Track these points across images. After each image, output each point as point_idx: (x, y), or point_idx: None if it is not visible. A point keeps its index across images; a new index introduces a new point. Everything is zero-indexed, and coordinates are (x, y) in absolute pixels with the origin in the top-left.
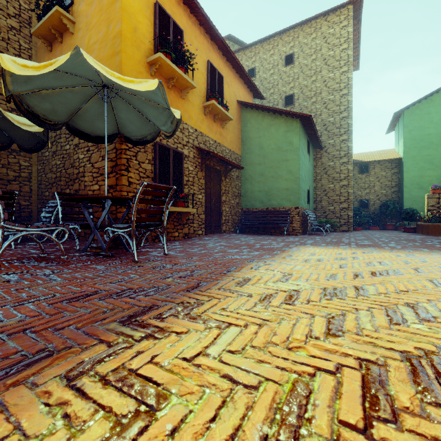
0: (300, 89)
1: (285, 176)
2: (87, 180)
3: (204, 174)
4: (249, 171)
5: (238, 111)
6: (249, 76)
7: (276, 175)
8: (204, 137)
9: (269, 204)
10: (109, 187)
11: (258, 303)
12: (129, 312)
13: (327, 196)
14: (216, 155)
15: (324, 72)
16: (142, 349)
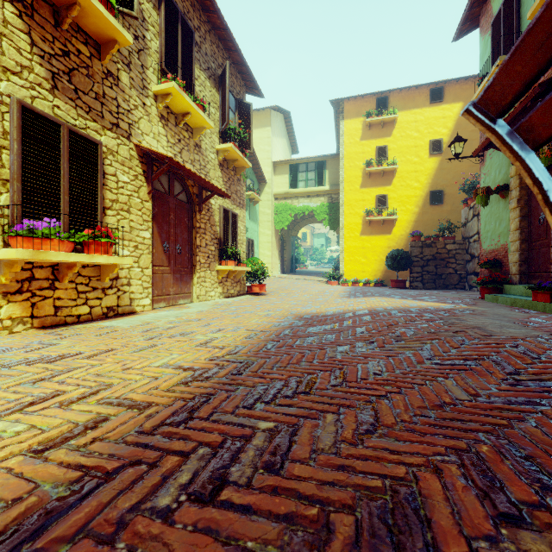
0: None
1: None
2: None
3: None
4: None
5: None
6: None
7: None
8: None
9: None
10: None
11: (105, 388)
12: (255, 367)
13: None
14: None
15: None
16: (218, 353)
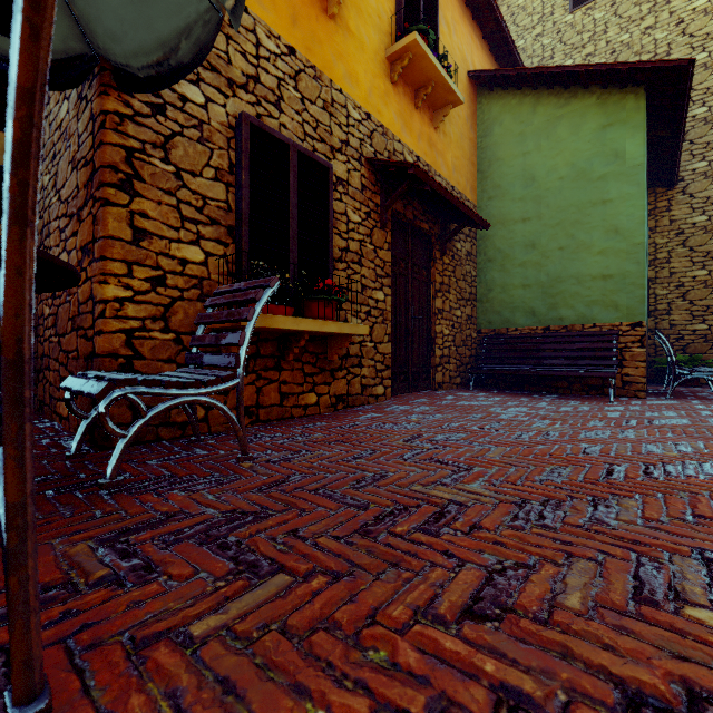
0: (611, 56)
1: (600, 242)
2: (53, 242)
3: (389, 238)
4: (498, 241)
5: (469, 98)
6: (497, 9)
7: (573, 243)
8: (389, 140)
9: (553, 317)
10: (81, 253)
11: None
12: None
13: (688, 299)
14: (423, 175)
15: (678, 1)
16: None
